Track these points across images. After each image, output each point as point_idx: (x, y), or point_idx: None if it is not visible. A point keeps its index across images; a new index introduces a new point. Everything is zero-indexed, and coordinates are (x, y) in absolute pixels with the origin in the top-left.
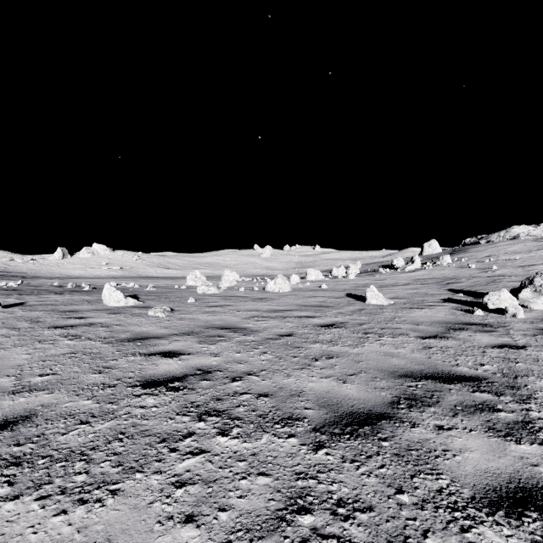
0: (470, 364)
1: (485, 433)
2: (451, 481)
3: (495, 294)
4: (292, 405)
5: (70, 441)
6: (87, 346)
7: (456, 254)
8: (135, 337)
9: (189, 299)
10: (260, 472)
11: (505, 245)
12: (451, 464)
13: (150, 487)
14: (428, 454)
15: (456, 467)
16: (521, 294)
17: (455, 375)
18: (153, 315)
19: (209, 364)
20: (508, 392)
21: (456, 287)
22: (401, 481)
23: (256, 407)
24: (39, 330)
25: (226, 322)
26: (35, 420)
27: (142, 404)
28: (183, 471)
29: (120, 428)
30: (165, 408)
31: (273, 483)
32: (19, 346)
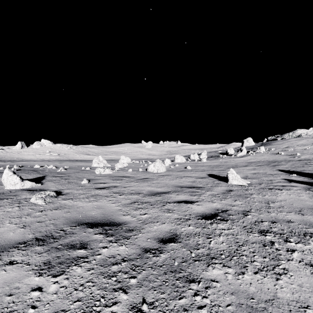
0: None
1: None
2: None
3: None
4: None
5: None
6: None
7: (264, 146)
8: None
9: (83, 181)
10: None
11: (294, 140)
12: None
13: None
14: None
15: None
16: None
17: None
18: (33, 201)
19: None
20: None
21: (283, 168)
22: None
23: None
24: None
25: (102, 213)
26: None
27: None
28: None
29: None
30: None
31: None
32: None
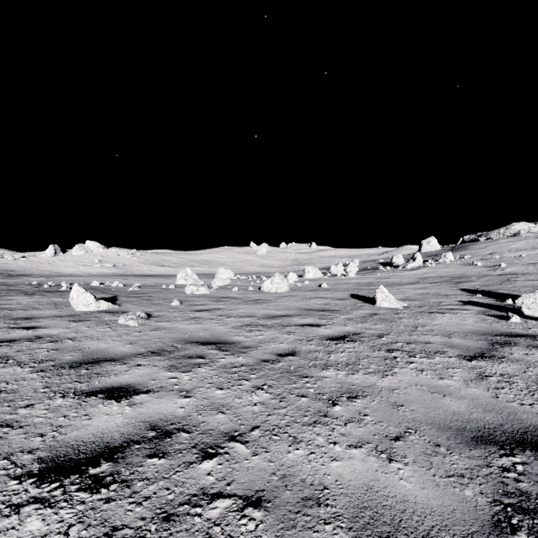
0: None
1: None
2: None
3: (529, 297)
4: (308, 536)
5: None
6: (6, 377)
7: (456, 251)
8: (83, 359)
9: (173, 302)
10: None
11: (506, 242)
12: None
13: None
14: None
15: None
16: None
17: None
18: (123, 323)
19: (171, 414)
20: None
21: (469, 286)
22: None
23: None
24: None
25: (211, 334)
26: None
27: (11, 537)
28: None
29: None
30: None
31: None
32: None
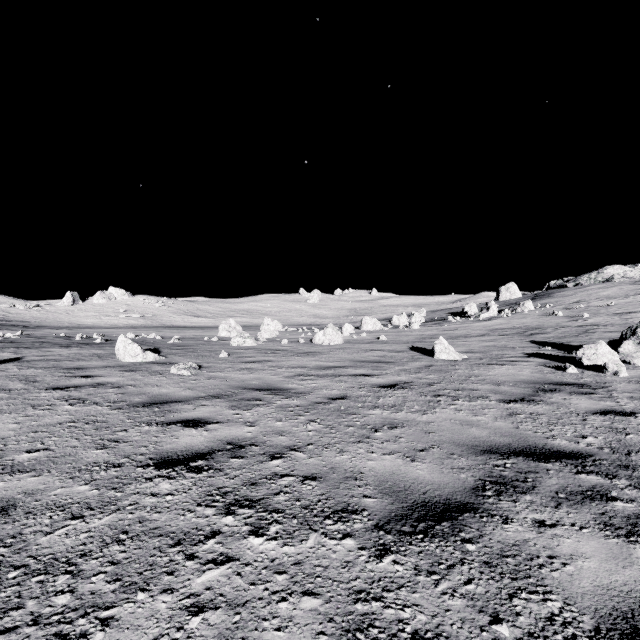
0: (569, 436)
1: (601, 532)
2: (565, 603)
3: (590, 348)
4: (347, 491)
5: (55, 544)
6: (92, 413)
7: (538, 299)
8: (152, 401)
9: (221, 354)
10: (306, 590)
11: (597, 289)
12: (562, 577)
13: (156, 614)
14: (530, 562)
15: (568, 581)
16: (622, 348)
17: (551, 450)
18: (176, 373)
19: (242, 436)
20: (622, 473)
21: (542, 338)
22: (497, 604)
23: (301, 495)
24: (34, 392)
25: (264, 382)
26: (12, 513)
27: (155, 490)
28: (202, 588)
29: (122, 525)
30: (184, 496)
31: (323, 607)
32: (7, 413)
